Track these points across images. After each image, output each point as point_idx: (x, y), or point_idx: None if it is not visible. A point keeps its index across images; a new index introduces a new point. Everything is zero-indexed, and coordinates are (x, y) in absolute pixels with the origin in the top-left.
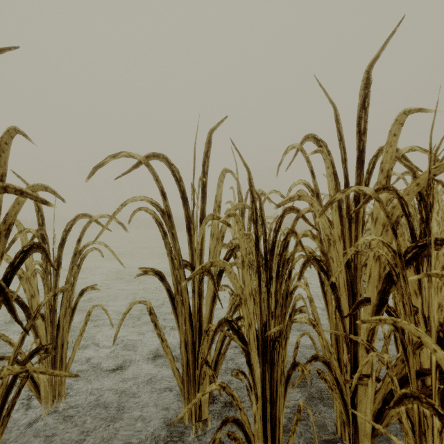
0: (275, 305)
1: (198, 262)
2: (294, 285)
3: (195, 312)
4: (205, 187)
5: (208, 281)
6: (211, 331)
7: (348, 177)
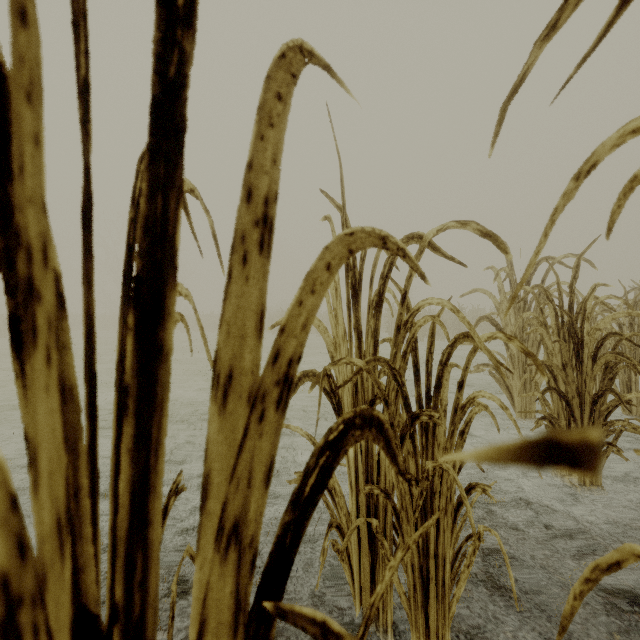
0: None
1: None
2: None
3: None
4: (174, 98)
5: None
6: None
7: None
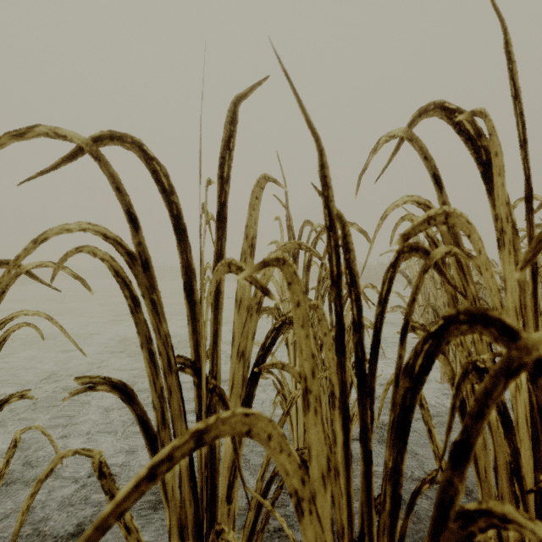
0: (391, 508)
1: (205, 364)
2: (486, 504)
3: (202, 460)
4: (223, 208)
5: (230, 393)
6: (225, 541)
7: (531, 181)
